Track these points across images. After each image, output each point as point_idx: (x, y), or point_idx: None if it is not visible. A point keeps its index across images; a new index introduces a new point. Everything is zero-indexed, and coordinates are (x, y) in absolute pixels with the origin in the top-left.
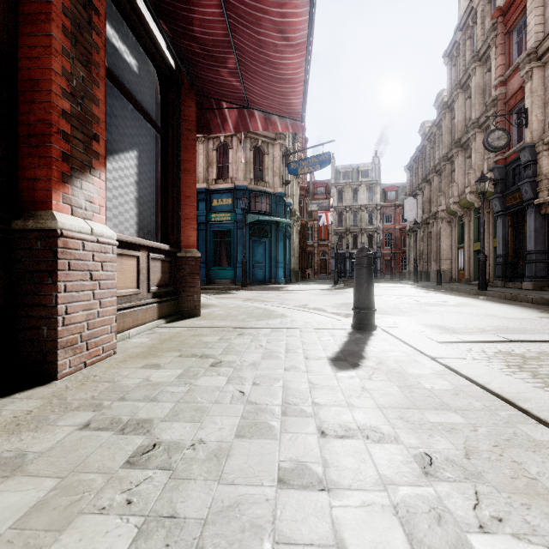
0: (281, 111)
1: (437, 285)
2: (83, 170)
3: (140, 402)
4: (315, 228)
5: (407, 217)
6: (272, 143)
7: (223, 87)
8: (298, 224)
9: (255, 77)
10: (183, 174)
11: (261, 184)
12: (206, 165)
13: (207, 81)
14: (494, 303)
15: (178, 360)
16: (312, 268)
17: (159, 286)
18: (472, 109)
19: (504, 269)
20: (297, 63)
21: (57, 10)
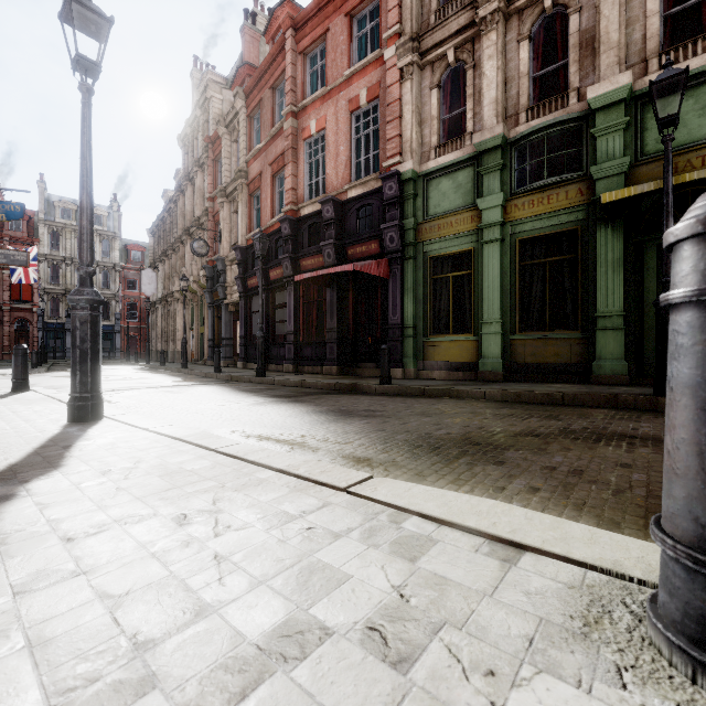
0: None
1: (161, 365)
2: None
3: None
4: (5, 281)
5: (146, 291)
6: None
7: None
8: None
9: None
10: None
11: None
12: None
13: None
14: (168, 376)
15: None
16: None
17: None
18: (196, 207)
19: (213, 351)
20: None
21: None
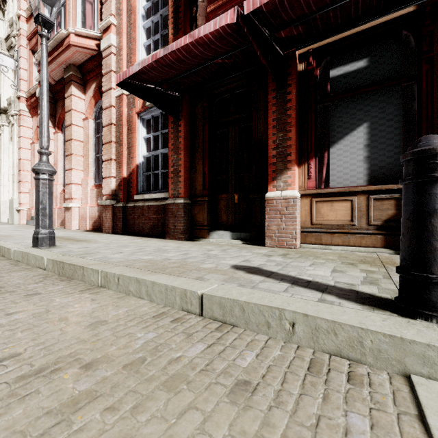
0: None
1: None
2: (282, 172)
3: (237, 250)
4: None
5: None
6: None
7: None
8: None
9: None
10: None
11: None
12: None
13: None
14: None
15: (278, 253)
16: None
17: (393, 221)
18: None
19: None
20: None
21: (270, 123)
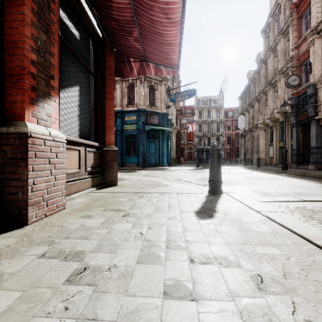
0: (165, 63)
1: (257, 167)
2: (45, 97)
3: (77, 240)
4: (185, 134)
5: (240, 127)
6: (160, 83)
7: (130, 49)
8: (175, 131)
9: (149, 42)
10: (106, 101)
11: (153, 108)
12: (121, 96)
13: (121, 45)
14: (292, 177)
15: (103, 213)
16: (183, 157)
17: (92, 167)
18: (278, 63)
19: (297, 158)
20: (175, 33)
21: None
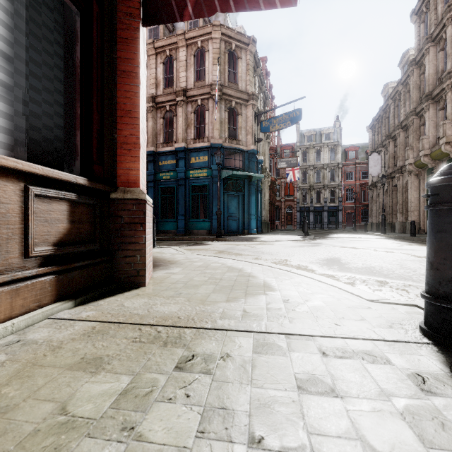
0: None
1: (410, 236)
2: None
3: None
4: (282, 185)
5: (372, 172)
6: (245, 104)
7: None
8: (269, 180)
9: None
10: (120, 79)
11: (234, 143)
12: (185, 126)
13: None
14: None
15: None
16: (279, 220)
17: (65, 243)
18: (447, 59)
19: None
20: None
21: None
